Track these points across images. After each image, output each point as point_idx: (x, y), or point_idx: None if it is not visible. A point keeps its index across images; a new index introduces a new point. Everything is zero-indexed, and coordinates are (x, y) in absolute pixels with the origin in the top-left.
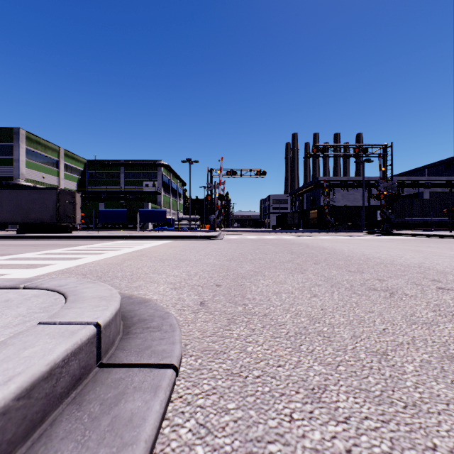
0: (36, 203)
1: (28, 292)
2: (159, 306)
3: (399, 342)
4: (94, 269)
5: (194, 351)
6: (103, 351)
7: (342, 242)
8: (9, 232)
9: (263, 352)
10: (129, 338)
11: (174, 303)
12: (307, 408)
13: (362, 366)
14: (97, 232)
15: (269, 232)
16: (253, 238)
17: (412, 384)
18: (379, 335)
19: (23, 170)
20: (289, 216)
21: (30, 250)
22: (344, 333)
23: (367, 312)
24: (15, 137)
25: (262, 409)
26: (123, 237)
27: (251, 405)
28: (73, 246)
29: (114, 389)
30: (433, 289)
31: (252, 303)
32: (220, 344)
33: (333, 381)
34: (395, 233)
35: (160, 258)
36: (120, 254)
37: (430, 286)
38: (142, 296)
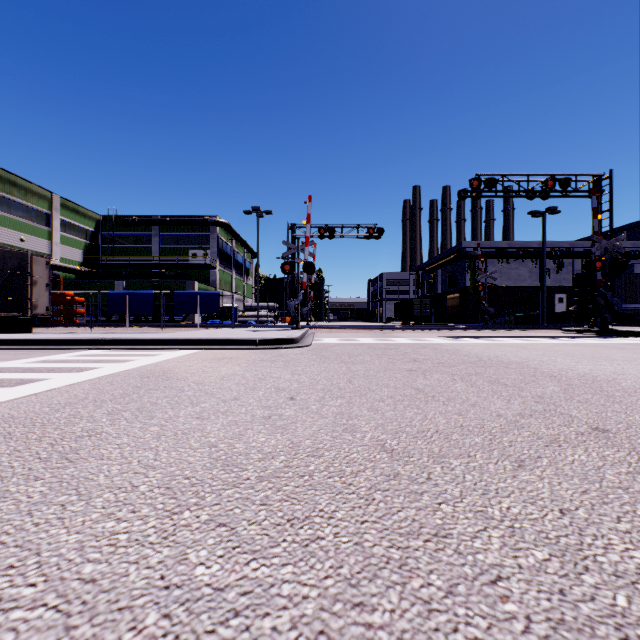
0: None
1: None
2: None
3: None
4: None
5: None
6: None
7: (600, 358)
8: None
9: None
10: None
11: None
12: None
13: None
14: (91, 329)
15: (392, 329)
16: (372, 343)
17: None
18: None
19: None
20: (417, 303)
21: None
22: None
23: None
24: None
25: None
26: (95, 343)
27: None
28: None
29: None
30: None
31: None
32: None
33: None
34: (629, 332)
35: None
36: None
37: None
38: None
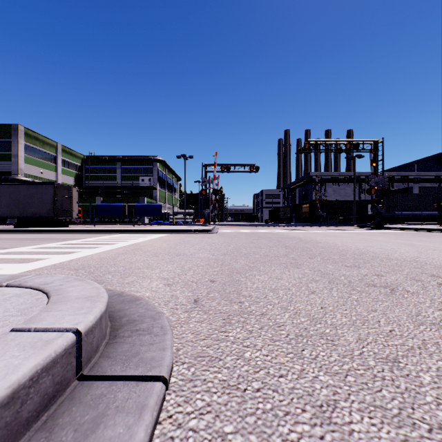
0: (33, 198)
1: (9, 291)
2: (150, 304)
3: (409, 347)
4: (87, 263)
5: (186, 357)
6: (84, 361)
7: (335, 236)
8: (7, 226)
9: (262, 359)
10: (116, 343)
11: (166, 301)
12: (317, 432)
13: (373, 376)
14: (94, 226)
15: (262, 226)
16: (247, 232)
17: (433, 400)
18: (387, 337)
19: (21, 165)
20: (282, 210)
21: (25, 244)
22: (348, 336)
23: (369, 311)
24: (14, 133)
25: (264, 434)
26: (119, 231)
27: (251, 428)
28: (69, 240)
29: (93, 409)
30: (434, 285)
31: (249, 300)
32: (215, 349)
33: (343, 396)
34: (386, 227)
35: (154, 252)
36: (114, 248)
37: (431, 282)
38: (134, 294)
